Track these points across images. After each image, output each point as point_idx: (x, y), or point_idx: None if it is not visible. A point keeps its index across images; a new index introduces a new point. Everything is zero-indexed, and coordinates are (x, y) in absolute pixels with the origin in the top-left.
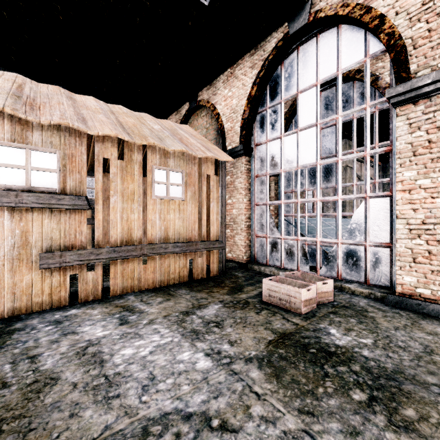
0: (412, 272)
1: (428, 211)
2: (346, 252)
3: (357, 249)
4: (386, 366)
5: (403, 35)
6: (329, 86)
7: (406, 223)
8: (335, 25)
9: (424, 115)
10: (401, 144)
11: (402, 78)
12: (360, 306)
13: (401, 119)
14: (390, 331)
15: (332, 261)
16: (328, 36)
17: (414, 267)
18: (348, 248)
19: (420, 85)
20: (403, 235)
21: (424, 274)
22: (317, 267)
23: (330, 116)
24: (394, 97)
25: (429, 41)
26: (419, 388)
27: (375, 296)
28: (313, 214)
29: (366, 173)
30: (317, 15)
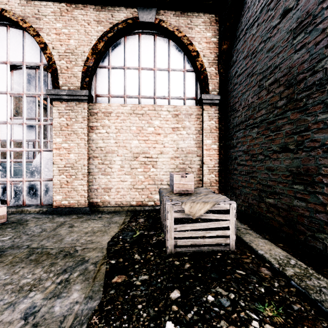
0: (60, 193)
1: (67, 160)
2: (29, 186)
3: (36, 184)
4: (5, 247)
5: (56, 62)
6: (31, 68)
7: (58, 167)
8: (21, 29)
9: (65, 110)
10: (55, 123)
11: (55, 86)
12: (25, 220)
13: (55, 109)
14: (31, 228)
15: (19, 194)
16: (16, 32)
17: (61, 190)
18: (30, 184)
19: (61, 94)
20: (56, 173)
21: (65, 193)
22: (7, 200)
23: (32, 89)
24: (51, 95)
25: (67, 73)
26: (15, 249)
27: (43, 211)
28: (18, 160)
29: (41, 135)
30: (3, 12)
